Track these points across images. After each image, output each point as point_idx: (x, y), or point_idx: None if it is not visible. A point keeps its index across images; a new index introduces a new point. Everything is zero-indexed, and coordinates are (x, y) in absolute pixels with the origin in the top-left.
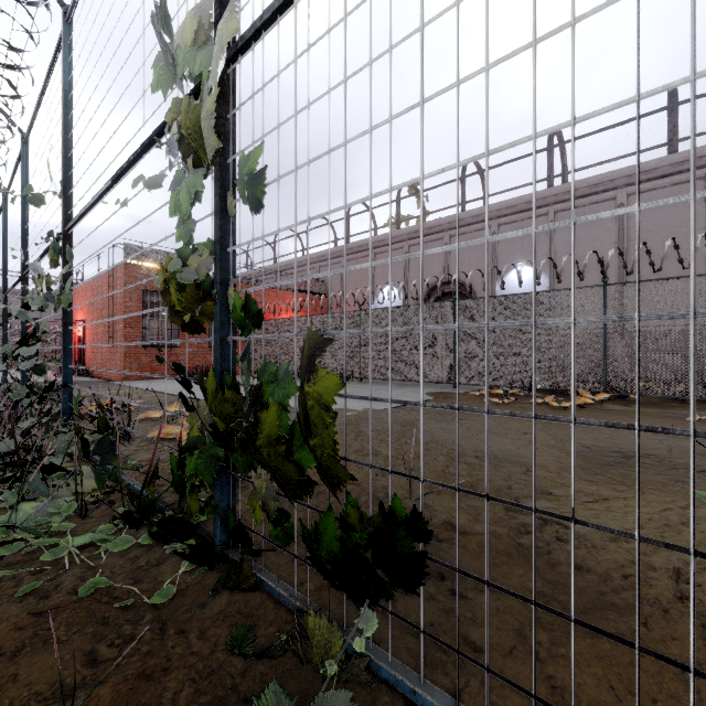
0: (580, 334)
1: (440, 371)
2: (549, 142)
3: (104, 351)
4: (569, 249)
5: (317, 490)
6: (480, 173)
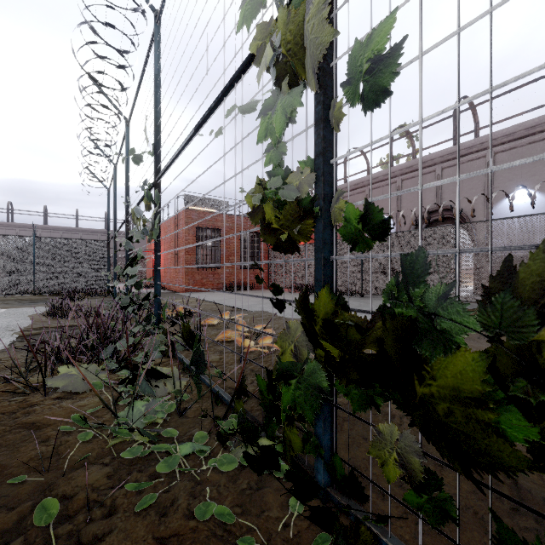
0: None
1: None
2: None
3: (171, 271)
4: None
5: (381, 410)
6: (471, 109)
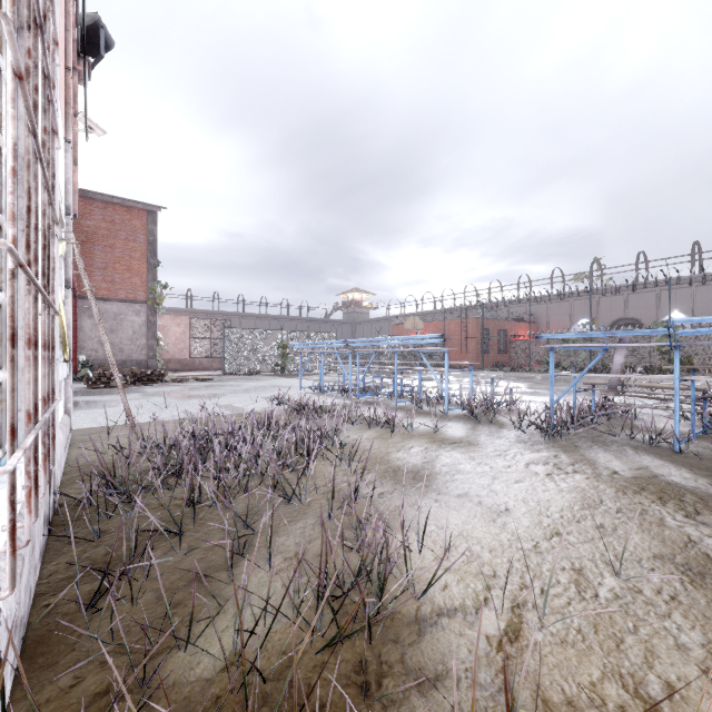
0: (711, 350)
1: (642, 363)
2: (692, 251)
3: (452, 355)
4: (704, 305)
5: None
6: (644, 256)
